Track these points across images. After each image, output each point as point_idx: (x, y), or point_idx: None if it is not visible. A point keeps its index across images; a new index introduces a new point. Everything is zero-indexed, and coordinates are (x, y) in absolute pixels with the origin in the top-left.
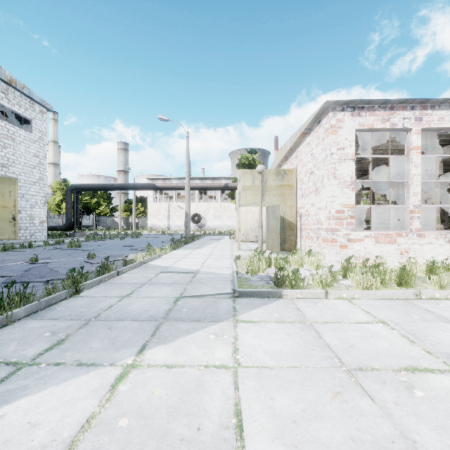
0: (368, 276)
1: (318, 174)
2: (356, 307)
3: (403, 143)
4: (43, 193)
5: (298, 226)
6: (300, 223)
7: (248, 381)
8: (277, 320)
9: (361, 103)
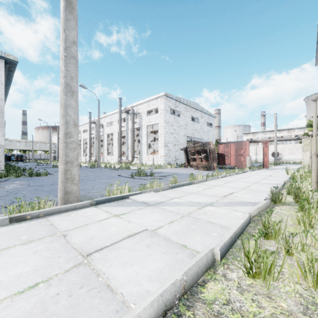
0: None
1: None
2: None
3: None
4: None
5: None
6: None
7: None
8: None
9: None
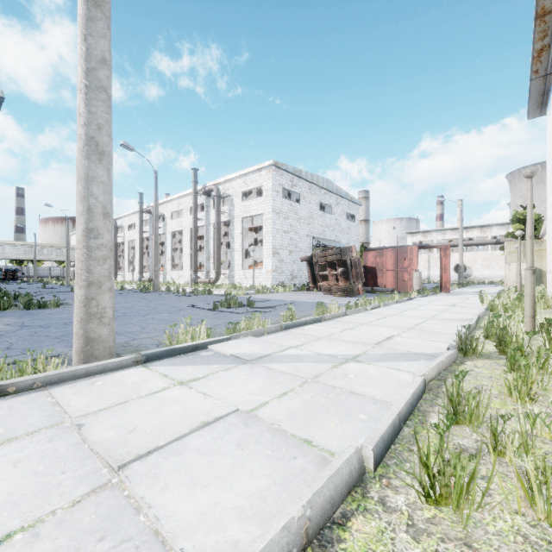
0: None
1: None
2: None
3: None
4: None
5: None
6: None
7: None
8: None
9: None
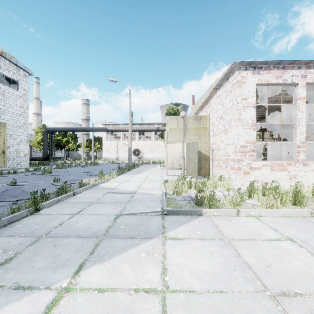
0: (270, 197)
1: (227, 118)
2: (264, 224)
3: (290, 95)
4: (26, 134)
5: (211, 157)
6: (212, 155)
7: (177, 312)
8: (199, 237)
9: (260, 63)
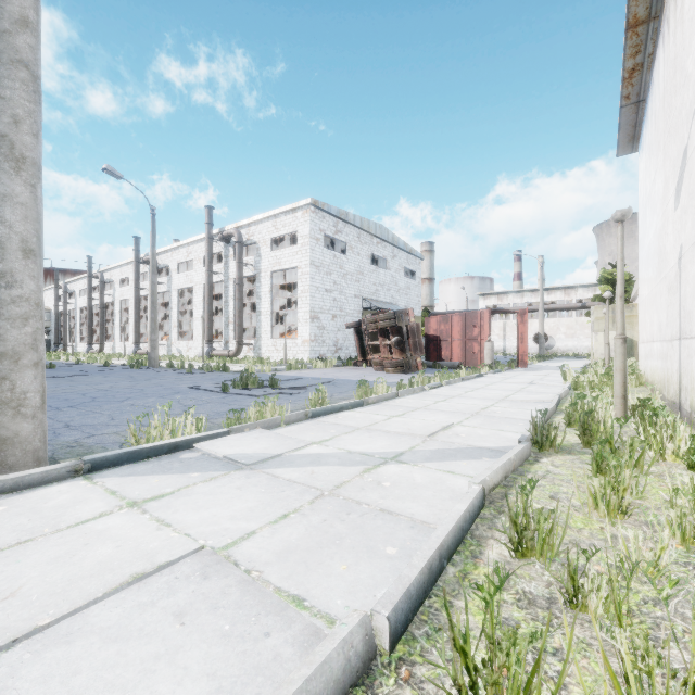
0: None
1: None
2: None
3: None
4: None
5: None
6: None
7: None
8: None
9: None
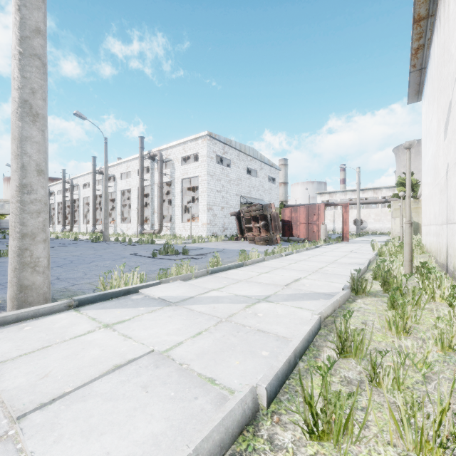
0: None
1: None
2: None
3: None
4: None
5: None
6: None
7: None
8: None
9: None
